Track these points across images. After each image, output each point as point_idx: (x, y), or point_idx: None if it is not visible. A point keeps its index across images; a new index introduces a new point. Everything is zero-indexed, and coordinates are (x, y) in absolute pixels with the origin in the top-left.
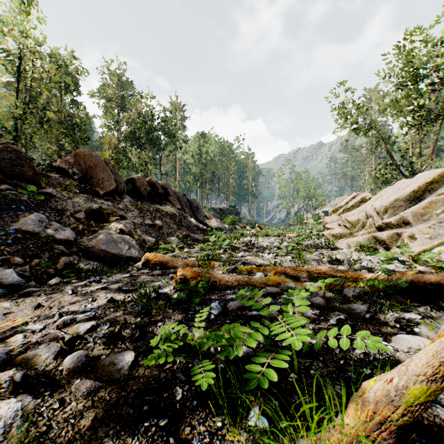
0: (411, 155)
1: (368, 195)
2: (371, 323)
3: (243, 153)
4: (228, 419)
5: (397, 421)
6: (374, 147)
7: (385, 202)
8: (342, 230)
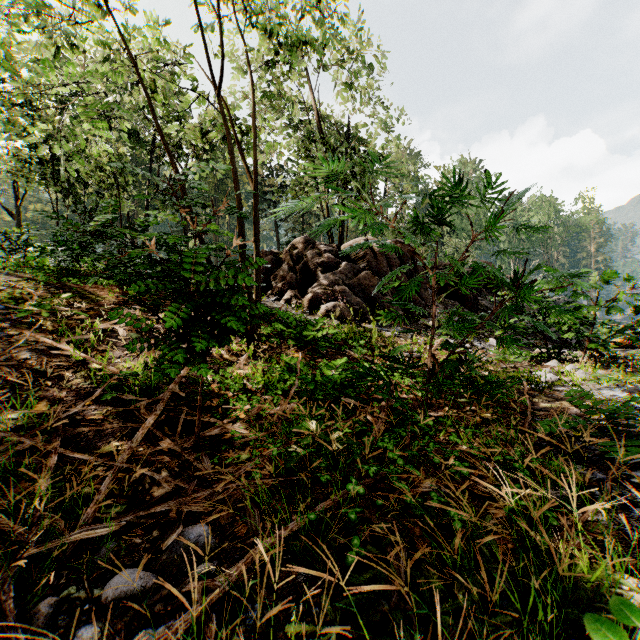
0: None
1: None
2: None
3: (591, 217)
4: None
5: None
6: None
7: None
8: None
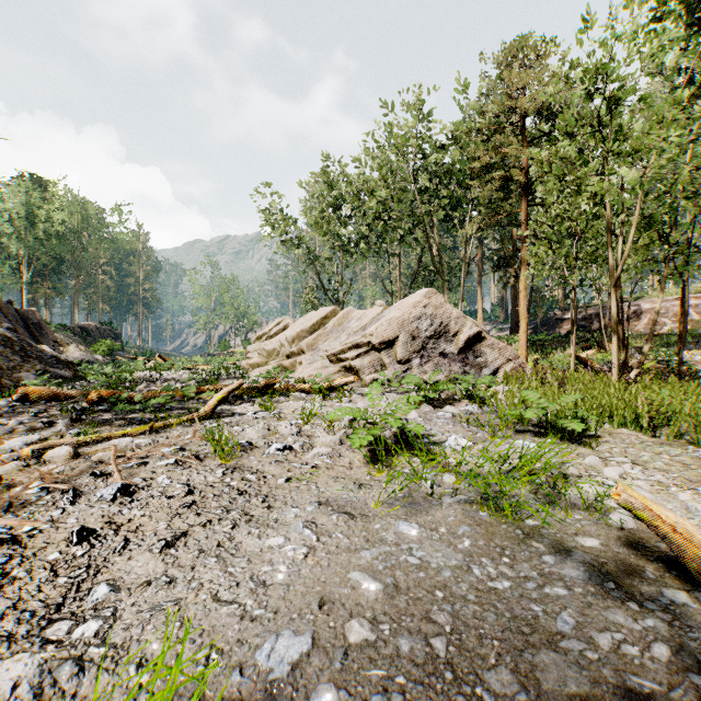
0: (338, 282)
1: (291, 322)
2: (234, 404)
3: (128, 235)
4: (161, 419)
5: (214, 405)
6: (307, 265)
7: (294, 333)
8: (260, 360)
